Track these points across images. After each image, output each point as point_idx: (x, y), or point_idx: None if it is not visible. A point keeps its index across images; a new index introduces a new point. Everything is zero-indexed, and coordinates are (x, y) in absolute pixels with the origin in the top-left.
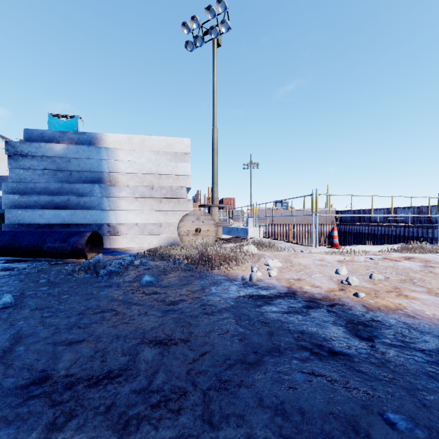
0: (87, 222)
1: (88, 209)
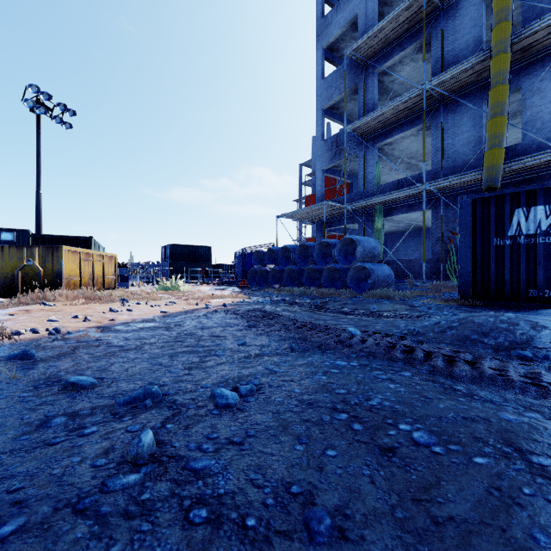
0: None
1: None
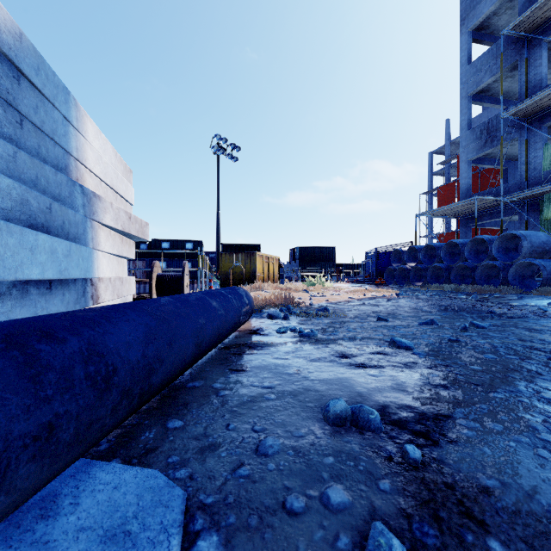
0: (80, 275)
1: (74, 242)
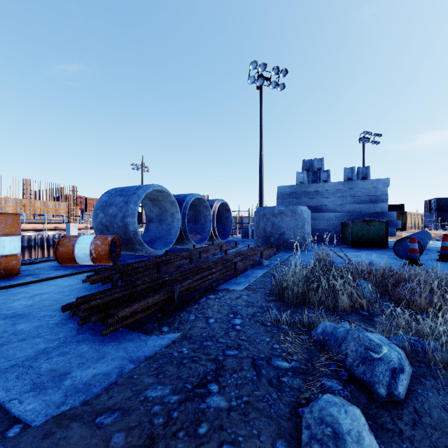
0: None
1: None
